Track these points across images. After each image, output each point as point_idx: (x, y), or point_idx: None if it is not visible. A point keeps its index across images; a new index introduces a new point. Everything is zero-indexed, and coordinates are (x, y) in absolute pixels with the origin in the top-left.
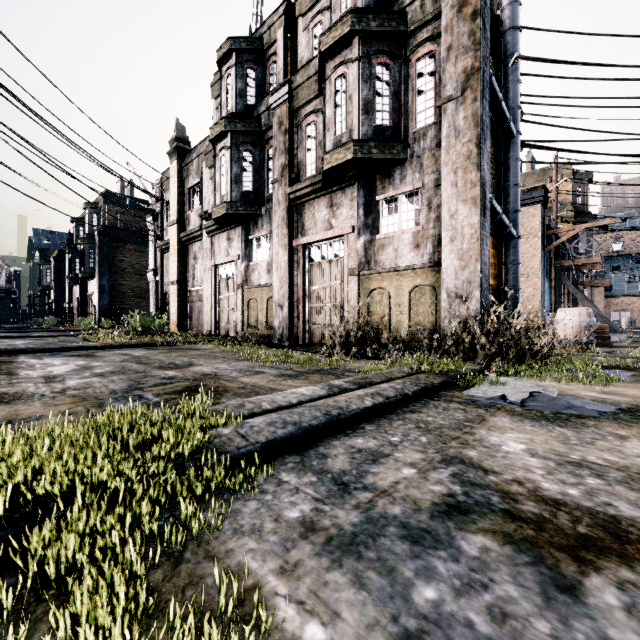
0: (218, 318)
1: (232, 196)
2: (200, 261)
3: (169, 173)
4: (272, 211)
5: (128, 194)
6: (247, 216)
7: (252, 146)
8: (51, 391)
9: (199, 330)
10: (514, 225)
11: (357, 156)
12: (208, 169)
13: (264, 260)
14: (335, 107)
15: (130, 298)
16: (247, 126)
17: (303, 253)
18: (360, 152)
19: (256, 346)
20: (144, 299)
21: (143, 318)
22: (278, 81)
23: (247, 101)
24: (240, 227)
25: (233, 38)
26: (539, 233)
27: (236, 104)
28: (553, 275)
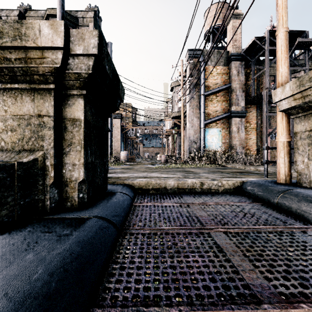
0: None
1: None
2: None
3: None
4: None
5: None
6: None
7: None
8: None
9: None
10: (111, 127)
11: None
12: None
13: None
14: None
15: None
16: None
17: None
18: None
19: None
20: None
21: None
22: None
23: None
24: None
25: None
26: (120, 128)
27: None
28: (125, 141)
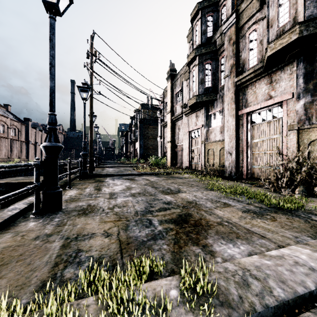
0: (190, 159)
1: (199, 91)
2: (181, 130)
3: (167, 88)
4: (223, 95)
5: (150, 103)
6: (207, 101)
7: (210, 60)
8: (108, 207)
9: (181, 165)
10: None
11: (302, 34)
12: (185, 81)
13: (218, 126)
14: (278, 7)
15: (151, 149)
16: (208, 49)
17: (246, 118)
18: (305, 30)
19: (215, 178)
20: (156, 150)
21: (155, 159)
22: (227, 15)
23: (207, 35)
24: (203, 109)
25: (199, 2)
26: None
27: (201, 39)
28: None
